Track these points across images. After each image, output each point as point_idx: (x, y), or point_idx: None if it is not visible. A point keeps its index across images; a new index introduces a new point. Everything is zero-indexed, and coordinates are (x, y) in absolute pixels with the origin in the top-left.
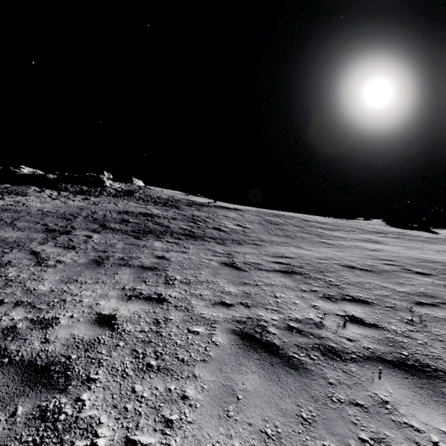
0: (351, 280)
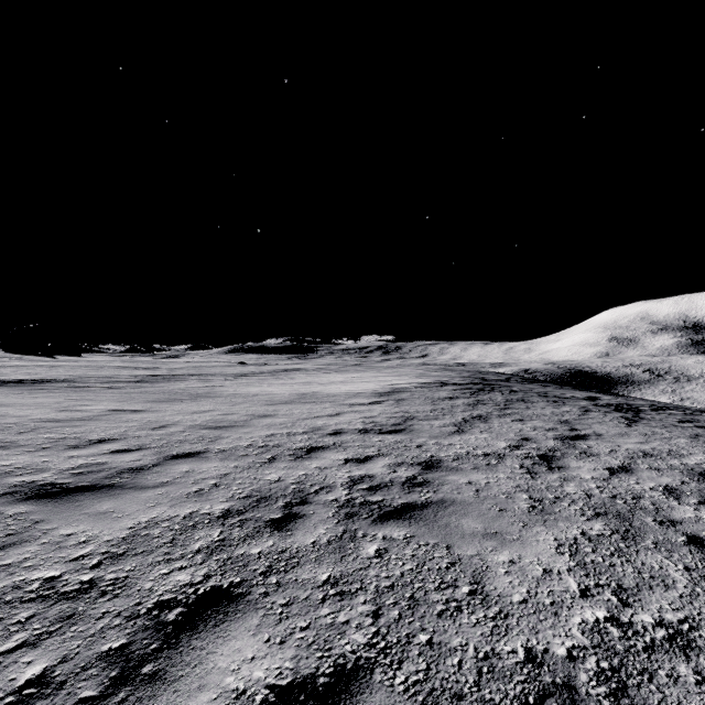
0: (7, 367)
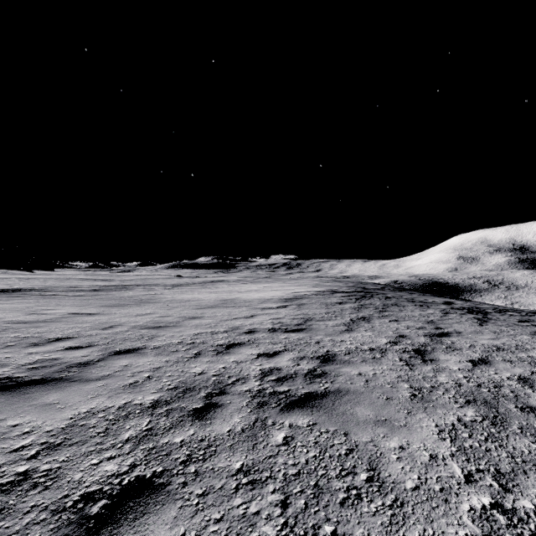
0: None
